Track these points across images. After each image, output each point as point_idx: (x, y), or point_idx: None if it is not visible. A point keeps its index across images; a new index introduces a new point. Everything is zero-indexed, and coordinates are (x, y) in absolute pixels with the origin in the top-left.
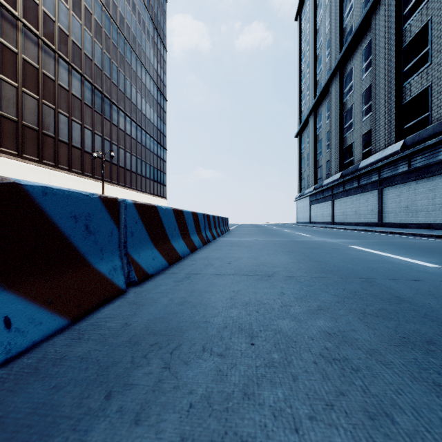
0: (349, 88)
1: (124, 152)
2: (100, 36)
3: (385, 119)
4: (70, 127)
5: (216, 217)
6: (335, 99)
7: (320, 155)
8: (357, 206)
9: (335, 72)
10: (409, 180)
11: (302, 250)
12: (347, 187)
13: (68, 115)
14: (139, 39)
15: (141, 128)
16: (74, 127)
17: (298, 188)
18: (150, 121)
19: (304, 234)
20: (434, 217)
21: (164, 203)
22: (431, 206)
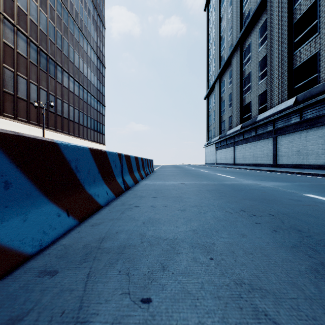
0: (247, 59)
1: (68, 105)
2: (45, 6)
3: (279, 81)
4: (15, 80)
5: (139, 158)
6: (236, 68)
7: (224, 112)
8: (254, 150)
9: (237, 47)
10: (301, 129)
11: (260, 206)
12: (246, 136)
13: (14, 70)
14: (81, 15)
15: (83, 87)
16: (20, 81)
17: (206, 138)
18: (91, 83)
19: (224, 175)
20: (323, 160)
21: (102, 148)
22: (321, 150)
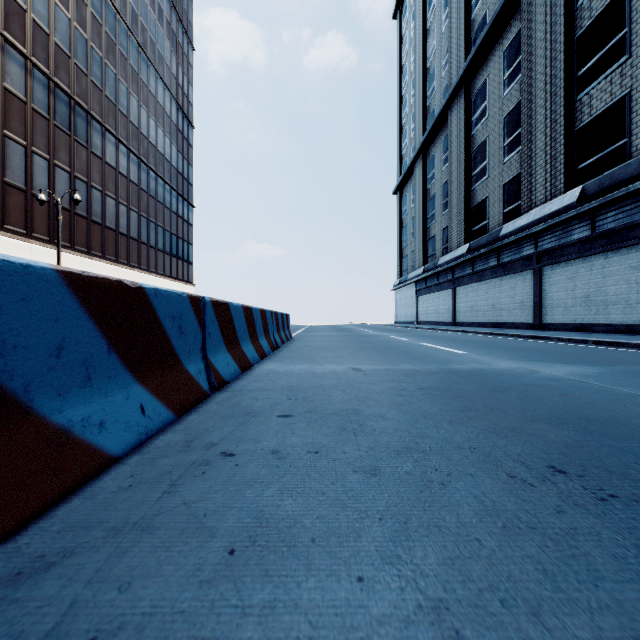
0: (480, 113)
1: (116, 203)
2: None
3: (546, 155)
4: None
5: (257, 310)
6: (459, 130)
7: (433, 219)
8: (496, 296)
9: (459, 88)
10: (592, 252)
11: (598, 449)
12: (478, 267)
13: None
14: (143, 19)
15: (149, 167)
16: (10, 149)
17: (398, 271)
18: (164, 158)
19: (443, 347)
20: None
21: (189, 291)
22: (636, 294)
